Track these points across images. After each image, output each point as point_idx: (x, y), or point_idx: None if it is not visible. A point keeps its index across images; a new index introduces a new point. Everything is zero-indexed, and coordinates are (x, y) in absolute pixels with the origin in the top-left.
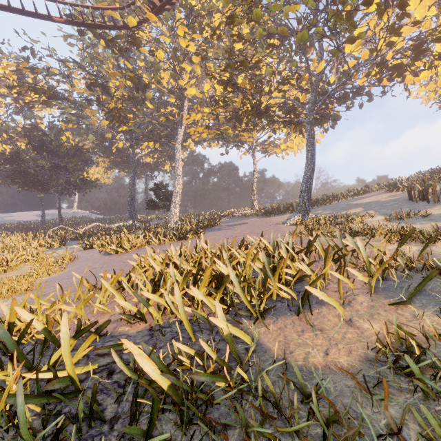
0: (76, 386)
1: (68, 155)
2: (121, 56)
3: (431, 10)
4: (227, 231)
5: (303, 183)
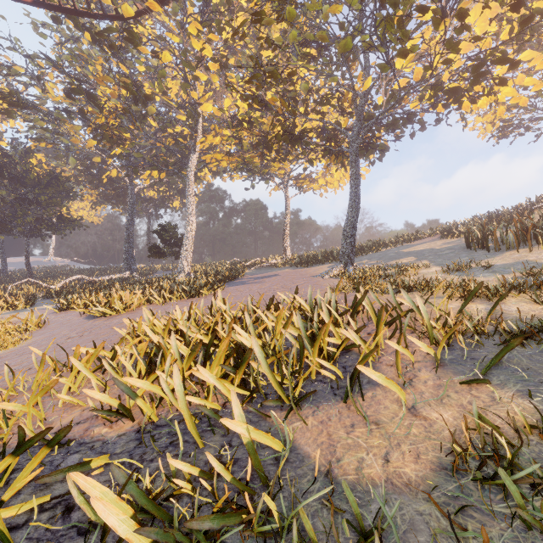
0: (4, 541)
1: (40, 184)
2: (114, 56)
3: (492, 26)
4: (252, 286)
5: (346, 226)
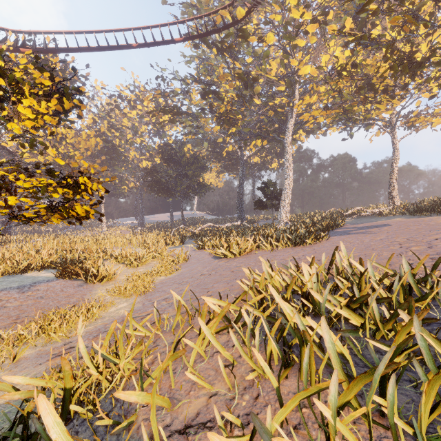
0: None
1: (188, 163)
2: (230, 58)
3: None
4: (361, 236)
5: None
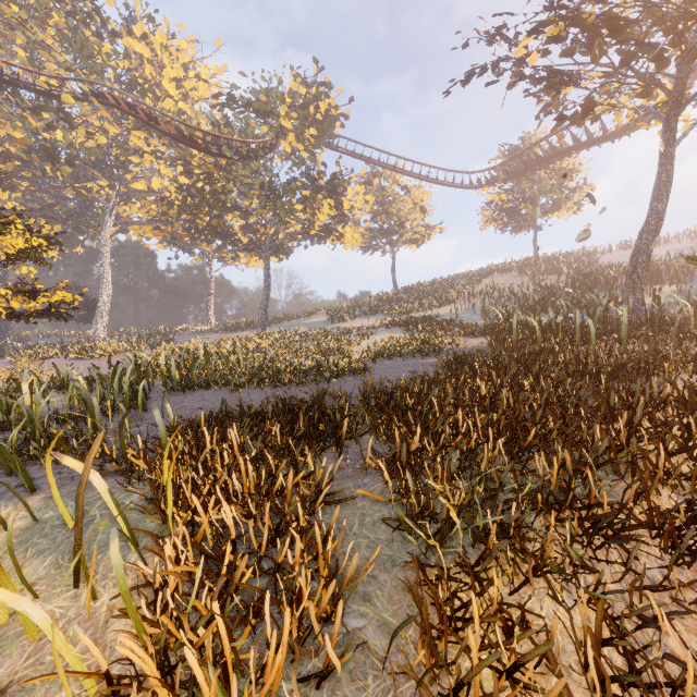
0: None
1: None
2: (17, 104)
3: None
4: None
5: (262, 305)
